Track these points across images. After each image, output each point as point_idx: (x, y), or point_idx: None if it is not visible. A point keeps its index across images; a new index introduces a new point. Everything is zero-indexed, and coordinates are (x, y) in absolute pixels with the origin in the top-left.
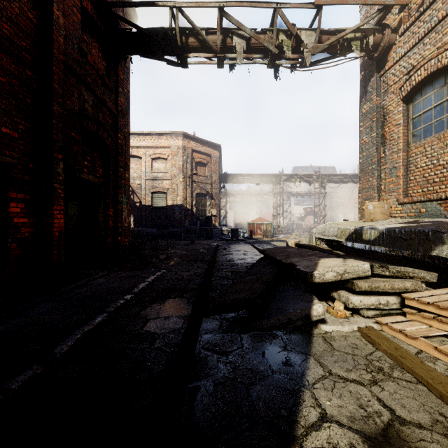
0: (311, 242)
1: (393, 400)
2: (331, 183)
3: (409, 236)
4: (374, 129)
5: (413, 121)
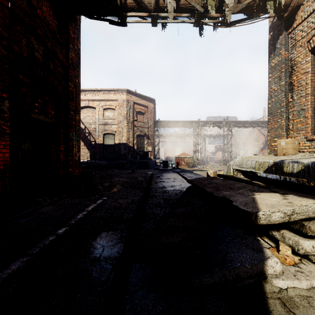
0: (228, 172)
1: None
2: (234, 128)
3: None
4: (282, 78)
5: None
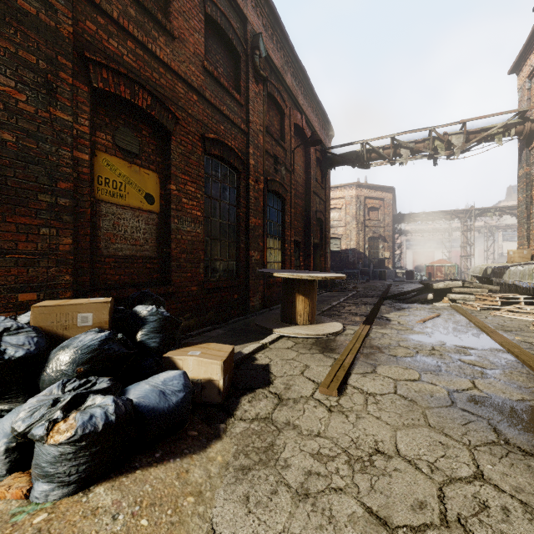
0: (468, 279)
1: (440, 310)
2: None
3: (498, 271)
4: (524, 191)
5: None
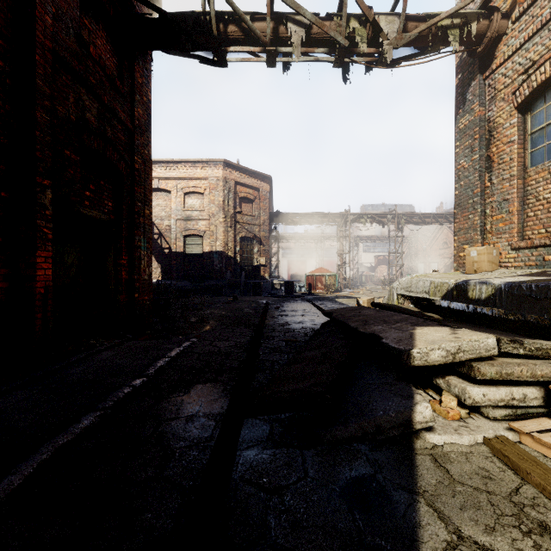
0: (391, 300)
1: None
2: (408, 225)
3: (545, 295)
4: (476, 149)
5: (532, 137)
